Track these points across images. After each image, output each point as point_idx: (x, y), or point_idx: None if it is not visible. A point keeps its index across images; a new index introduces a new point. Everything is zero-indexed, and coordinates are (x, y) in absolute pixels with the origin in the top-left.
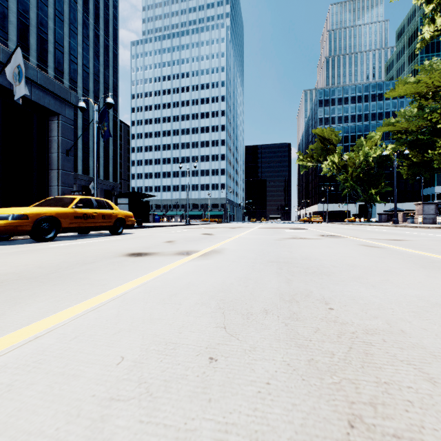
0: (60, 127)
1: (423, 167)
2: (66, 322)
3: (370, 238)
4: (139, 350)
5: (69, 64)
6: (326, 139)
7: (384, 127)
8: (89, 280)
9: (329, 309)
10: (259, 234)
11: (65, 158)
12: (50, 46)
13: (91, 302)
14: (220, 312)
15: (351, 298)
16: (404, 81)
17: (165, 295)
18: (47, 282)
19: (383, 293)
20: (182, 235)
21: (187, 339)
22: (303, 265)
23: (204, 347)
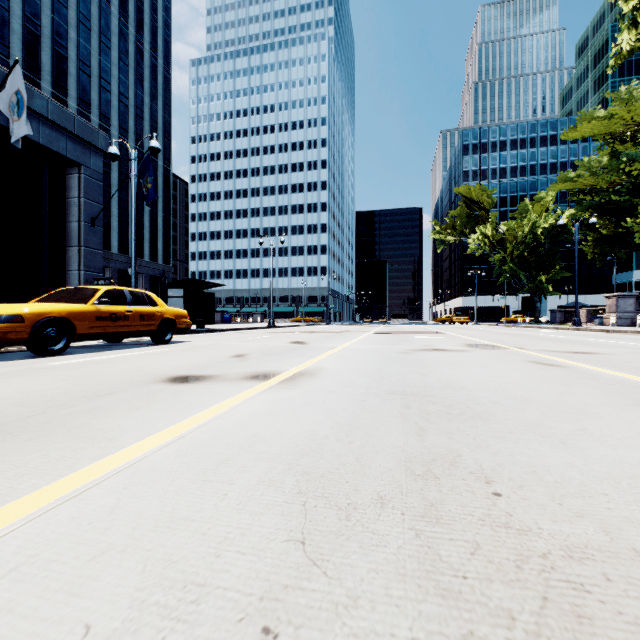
0: (83, 184)
1: (616, 242)
2: (13, 528)
3: (543, 350)
4: (127, 605)
5: (100, 92)
6: (474, 202)
7: (559, 184)
8: (91, 430)
9: (493, 494)
10: (375, 343)
11: (90, 230)
12: (71, 66)
13: (76, 478)
14: (298, 502)
15: (530, 468)
16: (589, 116)
17: (209, 463)
18: (19, 433)
19: (583, 459)
20: (261, 344)
21: (228, 573)
22: (444, 400)
23: (258, 597)
